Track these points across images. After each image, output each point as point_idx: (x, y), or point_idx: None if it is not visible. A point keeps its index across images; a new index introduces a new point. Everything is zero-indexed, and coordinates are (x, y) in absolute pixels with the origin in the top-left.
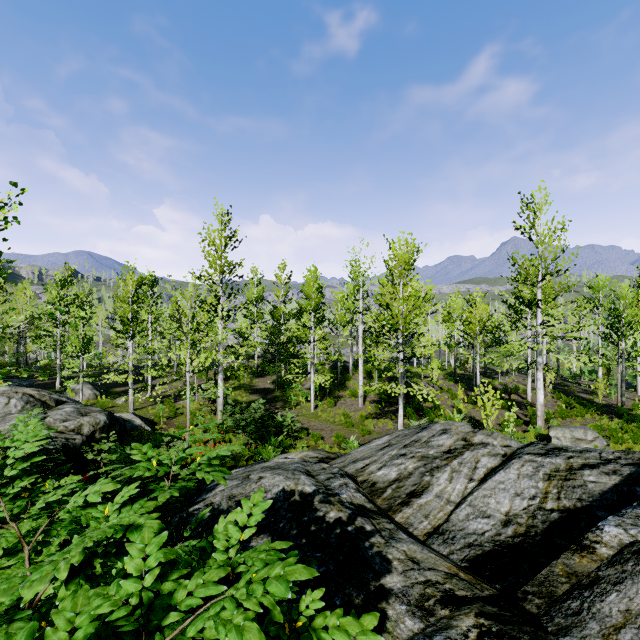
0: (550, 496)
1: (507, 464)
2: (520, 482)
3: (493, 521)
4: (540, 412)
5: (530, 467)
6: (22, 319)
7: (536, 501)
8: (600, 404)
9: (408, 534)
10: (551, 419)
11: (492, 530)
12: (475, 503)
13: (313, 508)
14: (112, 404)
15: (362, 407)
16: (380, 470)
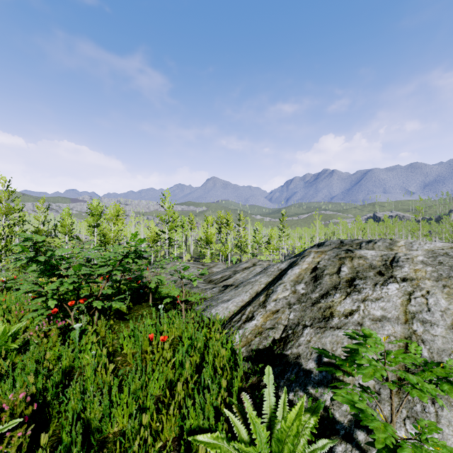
0: None
1: None
2: None
3: None
4: None
5: None
6: None
7: None
8: None
9: None
10: None
11: None
12: None
13: None
14: None
15: None
16: None
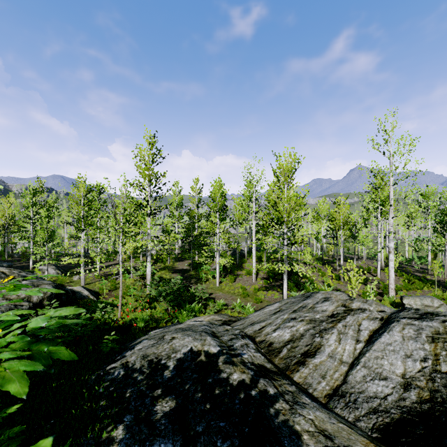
0: (441, 358)
1: (388, 327)
2: (407, 344)
3: (392, 384)
4: (392, 285)
5: (411, 330)
6: (6, 219)
7: (429, 363)
8: (434, 280)
9: (310, 397)
10: (399, 291)
11: (394, 394)
12: (369, 364)
13: (217, 369)
14: (69, 280)
15: (255, 282)
16: (275, 332)
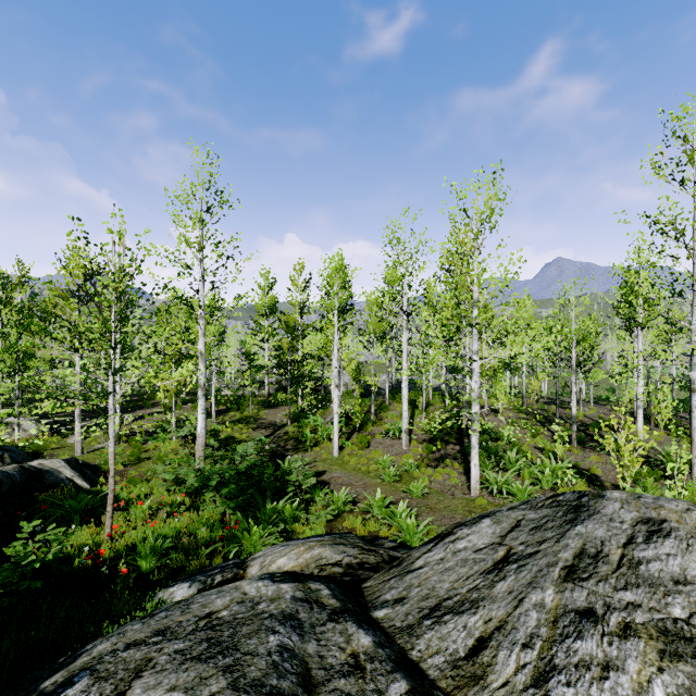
0: None
1: None
2: None
3: None
4: None
5: None
6: None
7: None
8: None
9: None
10: None
11: None
12: None
13: None
14: (59, 444)
15: (407, 449)
16: (547, 695)
